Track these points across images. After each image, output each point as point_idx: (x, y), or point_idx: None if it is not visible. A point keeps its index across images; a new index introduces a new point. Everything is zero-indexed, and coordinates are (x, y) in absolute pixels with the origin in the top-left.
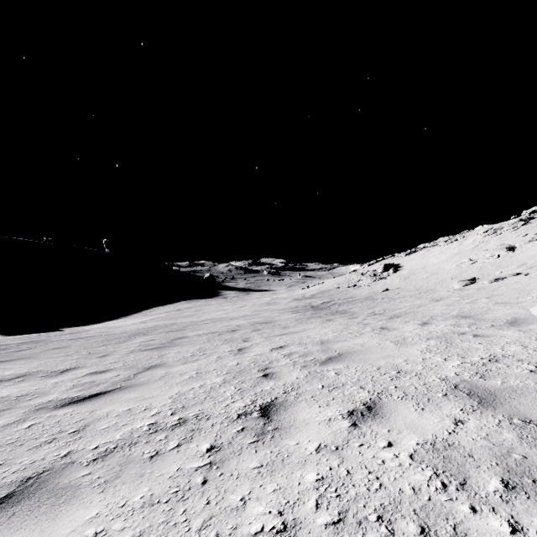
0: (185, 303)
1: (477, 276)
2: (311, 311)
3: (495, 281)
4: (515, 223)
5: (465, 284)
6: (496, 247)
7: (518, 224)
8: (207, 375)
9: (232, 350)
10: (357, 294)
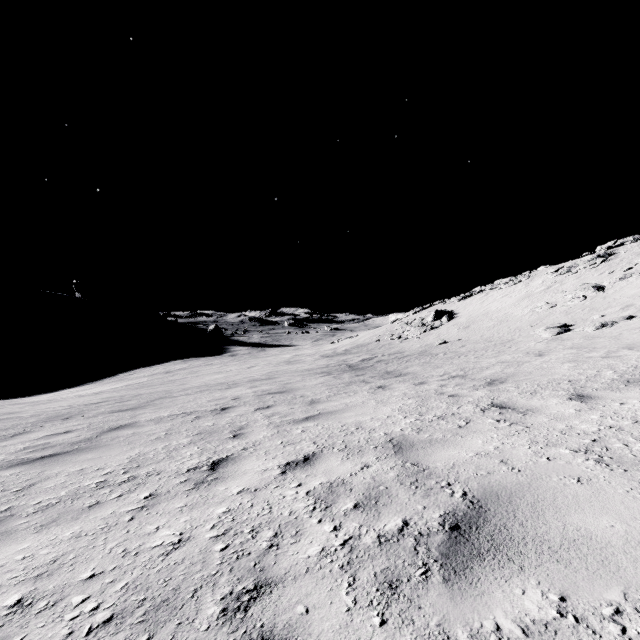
0: (179, 362)
1: (567, 322)
2: (349, 372)
3: (603, 327)
4: (592, 260)
5: (557, 331)
6: (578, 287)
7: (597, 260)
8: (31, 632)
9: (196, 466)
10: (406, 348)
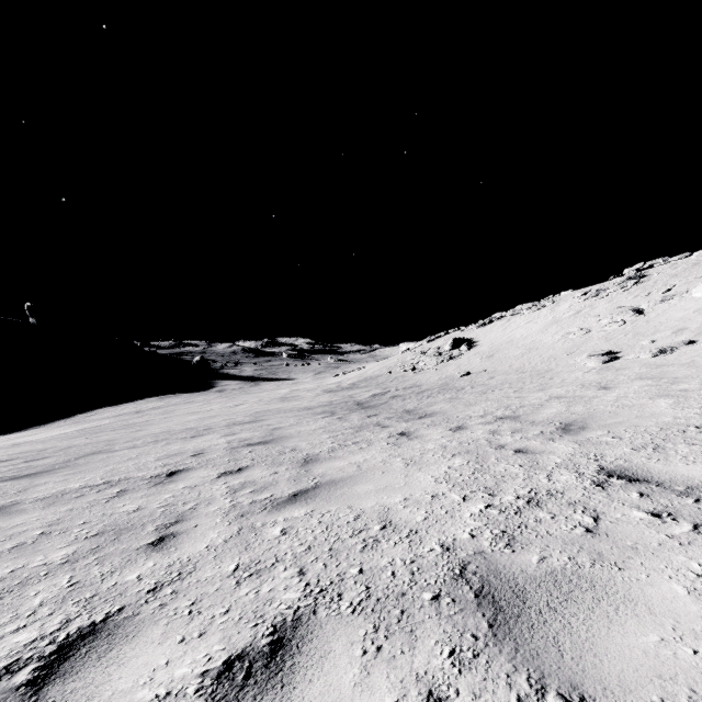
0: (153, 400)
1: (611, 349)
2: (359, 412)
3: (661, 353)
4: (623, 282)
5: (604, 359)
6: (614, 311)
7: (629, 283)
8: None
9: (11, 662)
10: (423, 380)
